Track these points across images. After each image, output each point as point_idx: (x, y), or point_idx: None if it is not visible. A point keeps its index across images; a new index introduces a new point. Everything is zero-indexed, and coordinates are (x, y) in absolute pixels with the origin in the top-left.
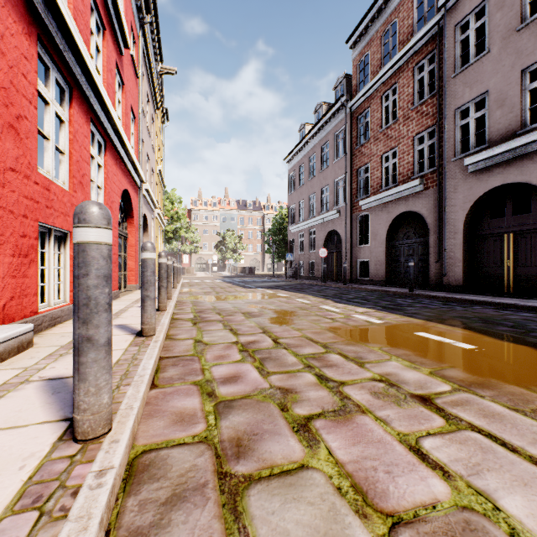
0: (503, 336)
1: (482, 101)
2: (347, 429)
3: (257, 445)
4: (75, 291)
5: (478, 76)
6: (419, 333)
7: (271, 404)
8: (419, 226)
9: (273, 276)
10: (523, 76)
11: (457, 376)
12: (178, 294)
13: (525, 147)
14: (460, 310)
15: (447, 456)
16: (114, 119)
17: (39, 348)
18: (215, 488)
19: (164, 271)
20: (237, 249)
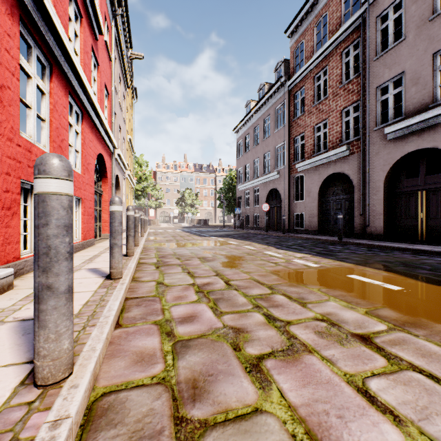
0: (424, 279)
1: (398, 80)
2: (297, 369)
3: (212, 387)
4: (36, 240)
5: (396, 59)
6: (351, 276)
7: (224, 343)
8: (345, 184)
9: (224, 227)
10: (435, 59)
11: (391, 315)
12: (144, 242)
13: (436, 118)
14: (383, 256)
15: (395, 399)
16: (89, 93)
17: (18, 290)
18: (171, 436)
19: (131, 222)
20: (194, 204)
